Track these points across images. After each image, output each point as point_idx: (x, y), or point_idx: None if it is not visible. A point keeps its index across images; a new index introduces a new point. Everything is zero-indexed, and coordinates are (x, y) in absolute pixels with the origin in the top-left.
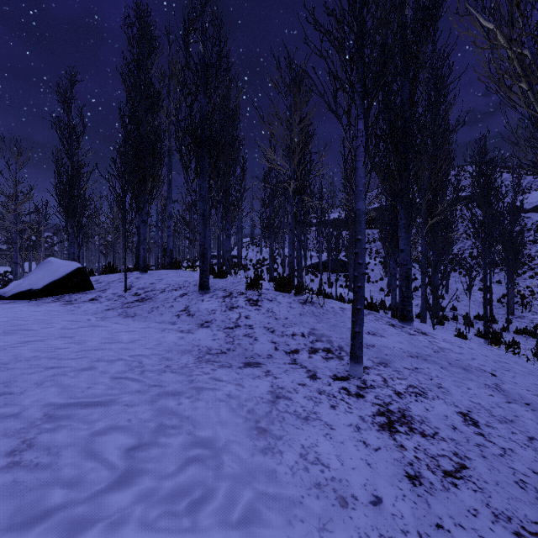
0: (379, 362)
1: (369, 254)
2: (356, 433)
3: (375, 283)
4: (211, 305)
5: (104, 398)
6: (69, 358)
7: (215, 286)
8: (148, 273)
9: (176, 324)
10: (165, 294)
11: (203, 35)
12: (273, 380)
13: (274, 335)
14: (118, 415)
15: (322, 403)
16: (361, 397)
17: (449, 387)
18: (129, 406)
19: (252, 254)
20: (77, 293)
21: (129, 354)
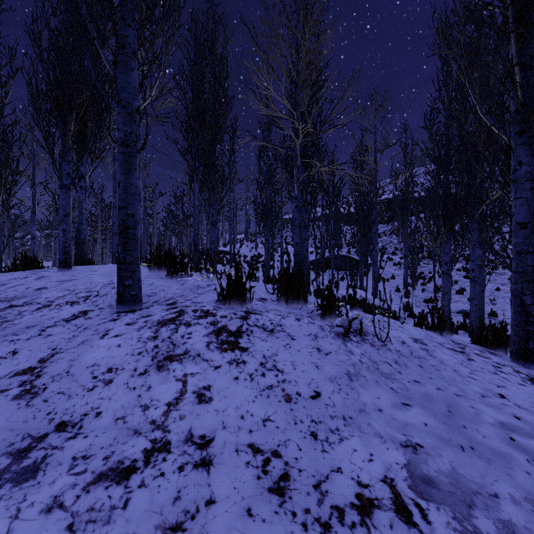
0: None
1: None
2: None
3: (386, 282)
4: (114, 351)
5: None
6: None
7: (160, 293)
8: (72, 270)
9: None
10: (39, 314)
11: None
12: None
13: (290, 529)
14: None
15: None
16: None
17: None
18: None
19: (247, 250)
20: None
21: None
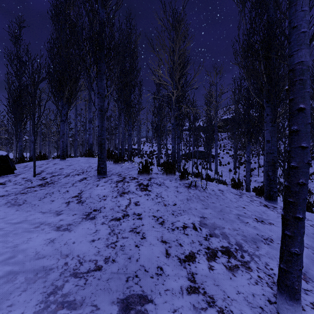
0: None
1: (219, 147)
2: None
3: (225, 166)
4: (103, 190)
5: None
6: None
7: (113, 171)
8: (66, 160)
9: (61, 214)
10: (67, 178)
11: None
12: None
13: (164, 229)
14: None
15: None
16: None
17: None
18: None
19: (147, 147)
20: None
21: None
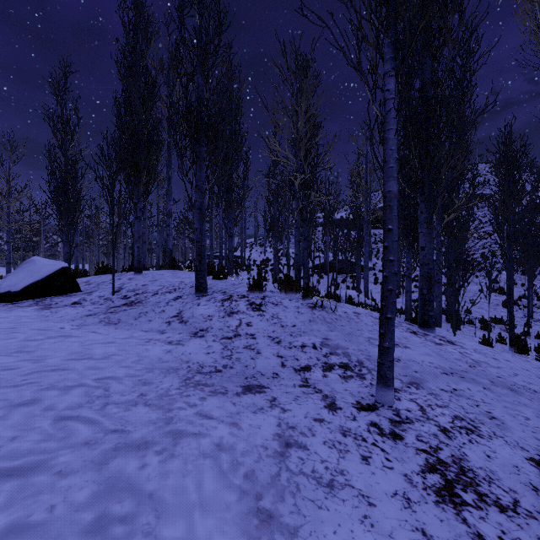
0: (409, 382)
1: (376, 254)
2: (407, 511)
3: None
4: (207, 310)
5: (28, 460)
6: (10, 385)
7: (214, 288)
8: (143, 274)
9: (166, 332)
10: (157, 297)
11: (199, 7)
12: (281, 414)
13: (280, 347)
14: (37, 497)
15: (349, 452)
16: (399, 438)
17: (502, 416)
18: (63, 475)
19: (256, 254)
20: (61, 296)
21: (95, 376)
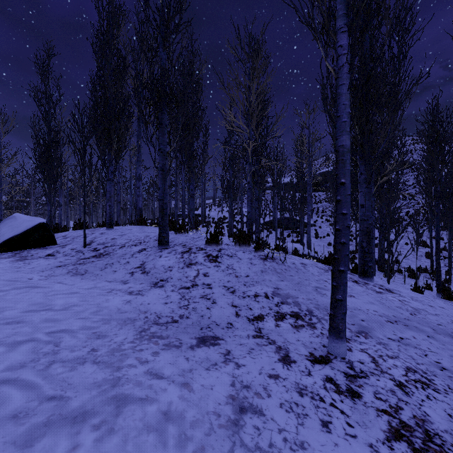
0: (357, 331)
1: (316, 213)
2: None
3: (323, 238)
4: (168, 261)
5: None
6: None
7: (175, 241)
8: (114, 229)
9: (128, 282)
10: (123, 250)
11: None
12: (235, 370)
13: (234, 297)
14: None
15: (308, 416)
16: (357, 396)
17: (452, 367)
18: None
19: (214, 213)
20: (38, 248)
21: (49, 329)
